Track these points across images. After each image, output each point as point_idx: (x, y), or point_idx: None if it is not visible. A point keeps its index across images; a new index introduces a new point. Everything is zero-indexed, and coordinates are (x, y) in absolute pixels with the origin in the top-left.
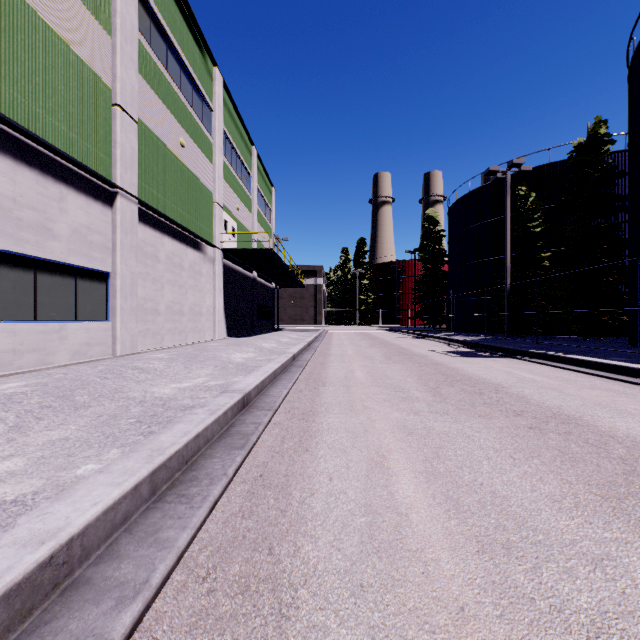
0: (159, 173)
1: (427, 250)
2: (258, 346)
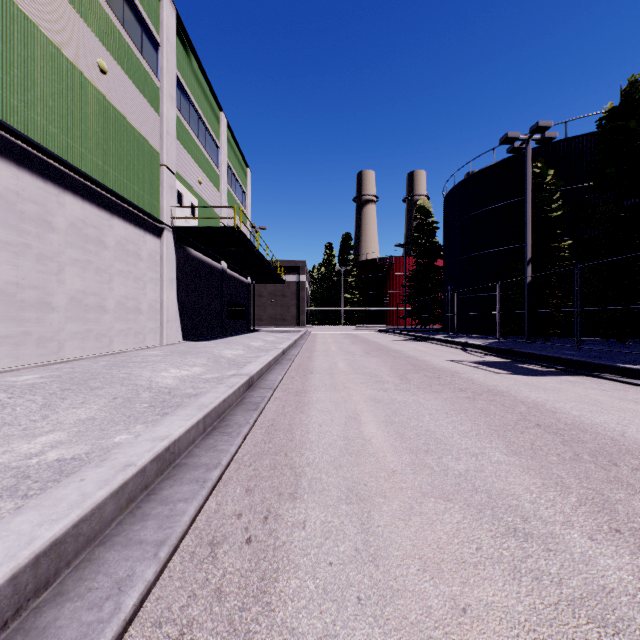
0: (53, 95)
1: (419, 243)
2: (214, 355)
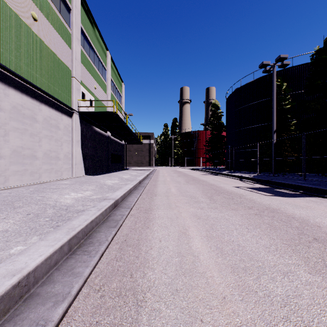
0: (1, 29)
1: (213, 123)
2: (100, 183)
